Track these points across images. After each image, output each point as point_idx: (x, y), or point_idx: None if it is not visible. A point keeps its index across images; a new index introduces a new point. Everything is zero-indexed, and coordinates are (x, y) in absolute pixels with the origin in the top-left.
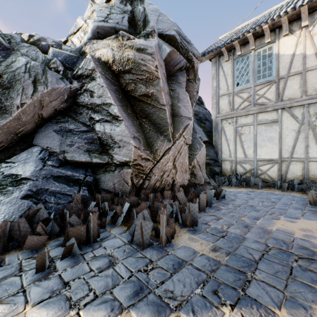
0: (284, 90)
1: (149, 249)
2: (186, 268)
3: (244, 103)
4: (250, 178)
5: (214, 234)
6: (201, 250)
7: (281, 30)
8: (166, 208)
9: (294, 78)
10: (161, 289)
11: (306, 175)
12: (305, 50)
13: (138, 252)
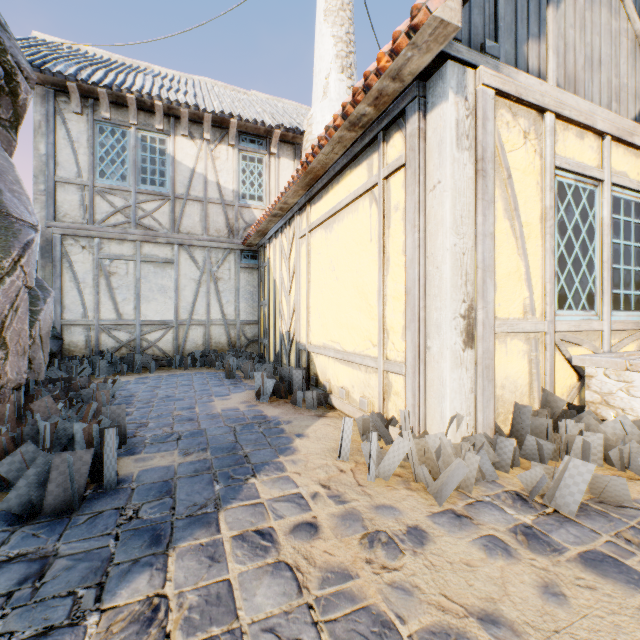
0: (183, 217)
1: (89, 503)
2: (182, 483)
3: (117, 216)
4: (135, 355)
5: (164, 441)
6: (173, 461)
7: (178, 124)
8: (95, 421)
9: (196, 205)
10: (181, 511)
11: (208, 344)
12: (208, 172)
13: (73, 517)
